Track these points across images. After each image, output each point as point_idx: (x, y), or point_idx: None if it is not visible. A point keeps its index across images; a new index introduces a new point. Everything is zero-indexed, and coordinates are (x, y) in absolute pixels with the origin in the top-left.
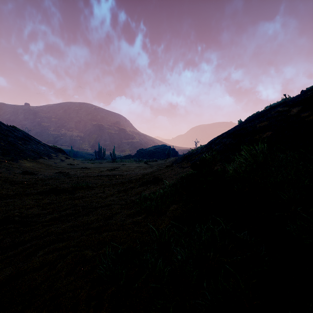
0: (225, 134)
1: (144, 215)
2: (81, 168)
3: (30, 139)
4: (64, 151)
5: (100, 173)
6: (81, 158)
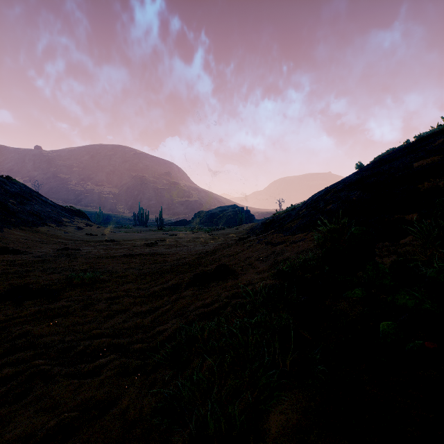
0: (341, 185)
1: None
2: (104, 242)
3: (31, 195)
4: (85, 214)
5: (130, 251)
6: (114, 225)
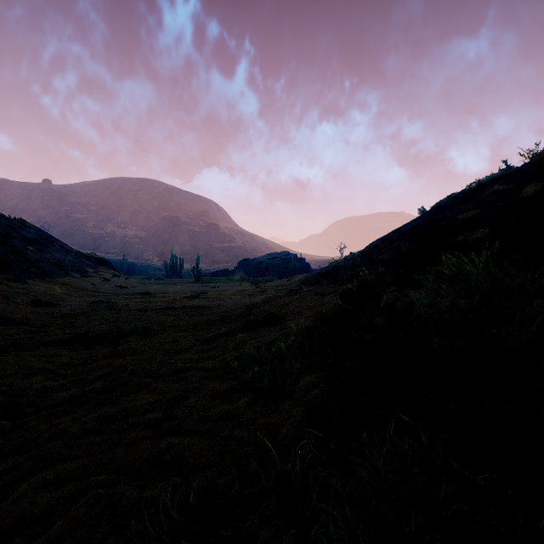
0: (396, 234)
1: (248, 399)
2: (138, 295)
3: (50, 241)
4: (110, 263)
5: (171, 304)
6: (141, 276)
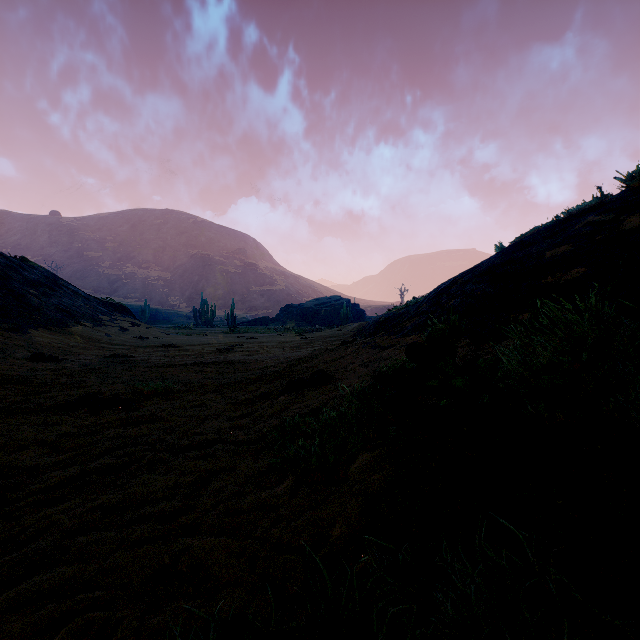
0: (469, 274)
1: (289, 484)
2: (161, 347)
3: (57, 284)
4: (128, 309)
5: (200, 359)
6: (165, 324)
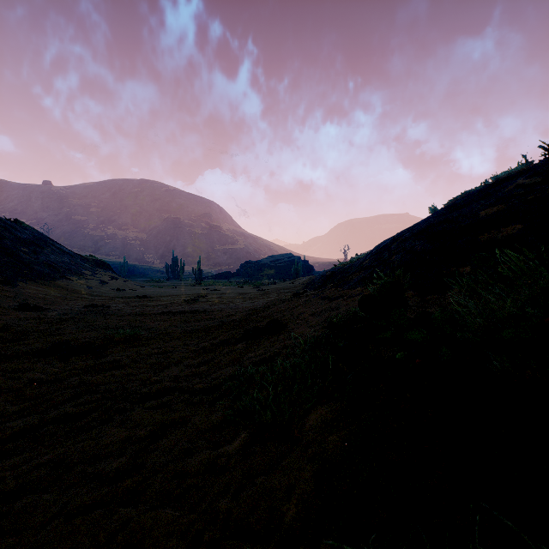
0: (408, 233)
1: (242, 442)
2: (135, 298)
3: (46, 243)
4: (108, 265)
5: (168, 308)
6: (141, 278)
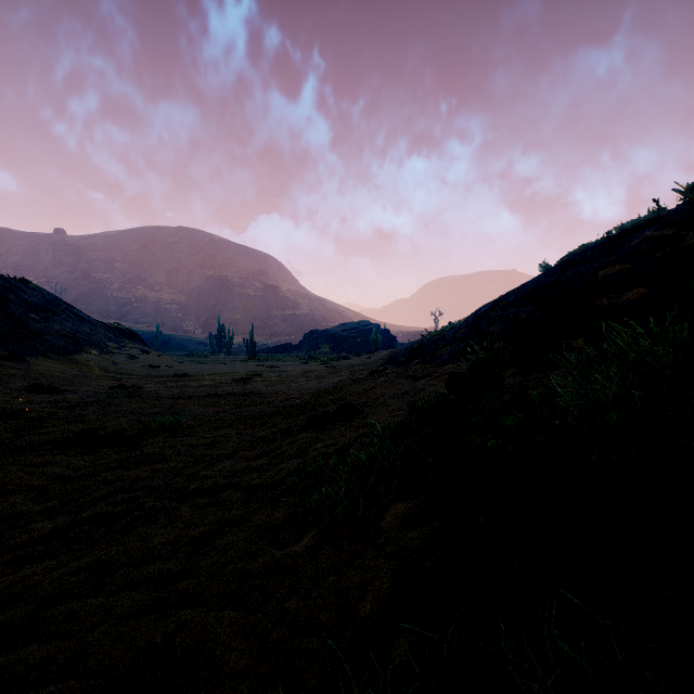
0: (512, 297)
1: (310, 541)
2: (173, 377)
3: (60, 308)
4: (138, 336)
5: (215, 389)
6: (179, 352)
